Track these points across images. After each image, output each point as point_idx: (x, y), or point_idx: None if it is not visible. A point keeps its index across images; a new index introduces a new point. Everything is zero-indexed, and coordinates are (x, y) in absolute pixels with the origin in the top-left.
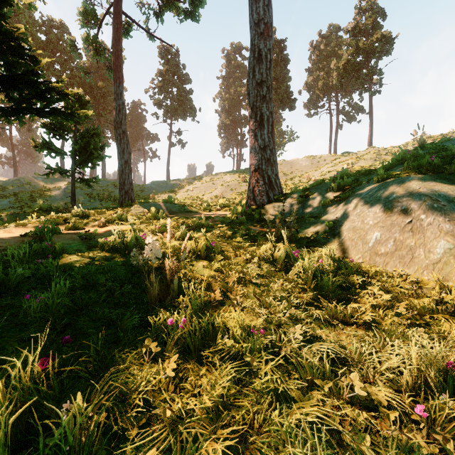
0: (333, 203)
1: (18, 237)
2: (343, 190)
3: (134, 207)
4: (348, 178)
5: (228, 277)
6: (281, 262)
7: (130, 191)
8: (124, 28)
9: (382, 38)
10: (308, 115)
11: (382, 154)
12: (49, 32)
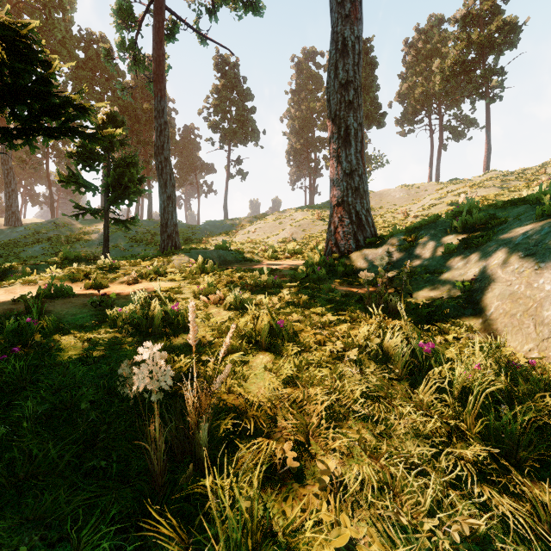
0: (460, 251)
1: (9, 302)
2: (473, 230)
3: (178, 255)
4: (477, 212)
5: (308, 399)
6: (402, 365)
7: (174, 235)
8: (169, 29)
9: (504, 25)
10: (402, 133)
11: (510, 179)
12: (88, 48)
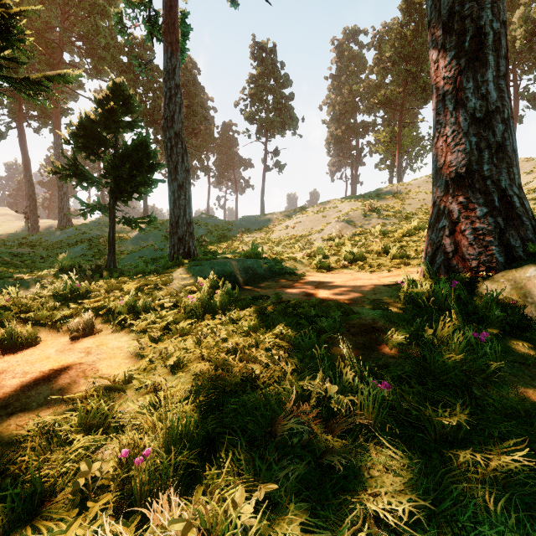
0: None
1: None
2: None
3: (182, 271)
4: None
5: None
6: None
7: (187, 237)
8: None
9: None
10: None
11: None
12: (131, 52)
